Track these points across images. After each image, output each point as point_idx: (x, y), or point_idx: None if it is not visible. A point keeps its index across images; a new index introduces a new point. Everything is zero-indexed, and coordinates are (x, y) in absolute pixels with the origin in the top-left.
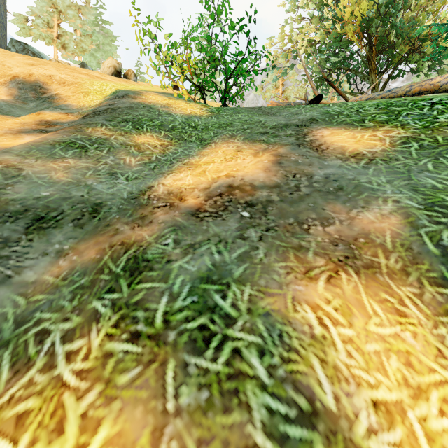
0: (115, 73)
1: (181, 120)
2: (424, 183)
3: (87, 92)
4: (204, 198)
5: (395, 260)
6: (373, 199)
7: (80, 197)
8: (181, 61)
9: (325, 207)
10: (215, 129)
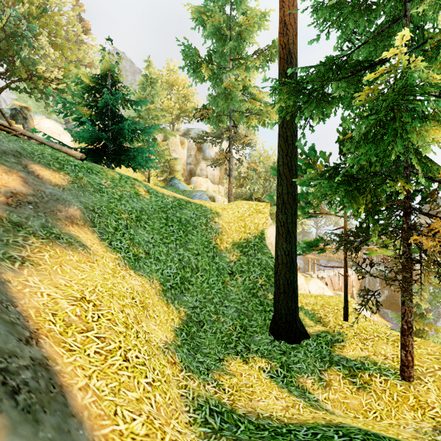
0: None
1: None
2: (83, 200)
3: None
4: (5, 198)
5: (82, 222)
6: (71, 204)
7: None
8: None
9: (57, 206)
10: None
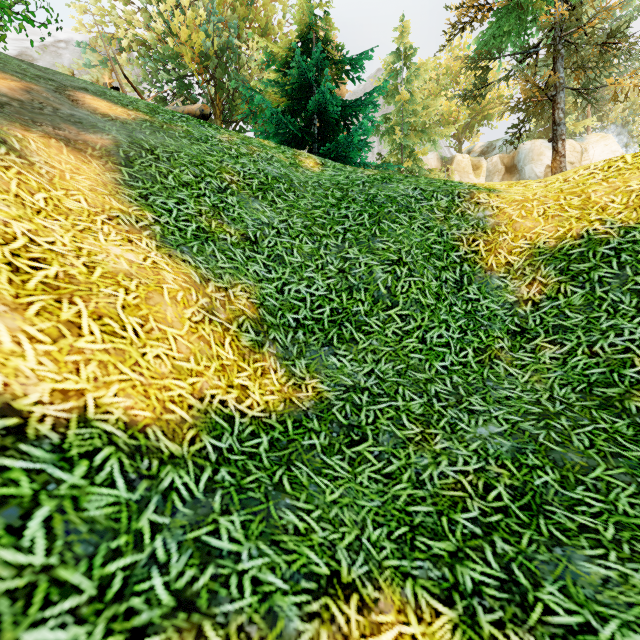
0: None
1: None
2: (138, 136)
3: None
4: None
5: (98, 153)
6: (101, 132)
7: None
8: None
9: (61, 124)
10: None
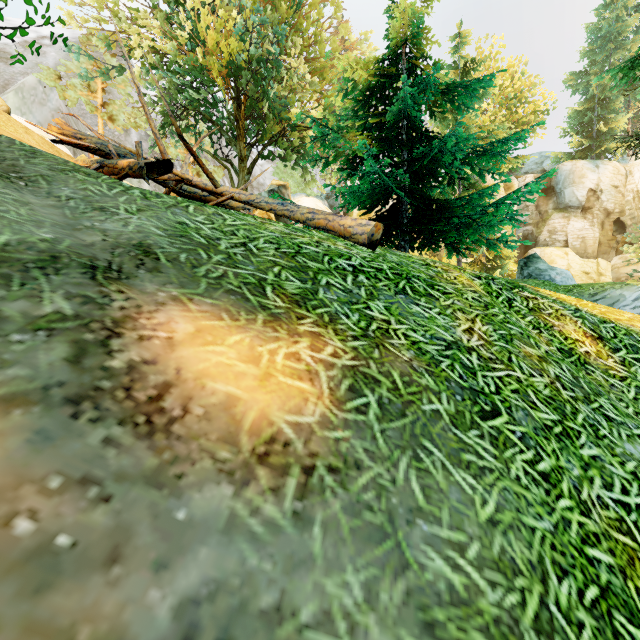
0: None
1: None
2: (433, 576)
3: None
4: None
5: None
6: None
7: None
8: None
9: None
10: None
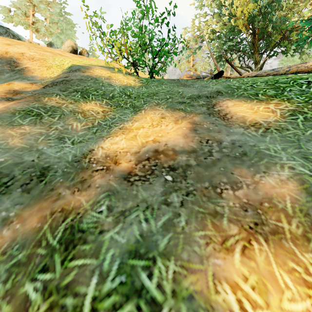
0: (73, 51)
1: (119, 89)
2: None
3: (50, 66)
4: (134, 162)
5: (296, 225)
6: (272, 165)
7: (30, 161)
8: (119, 45)
9: (233, 171)
10: (144, 97)
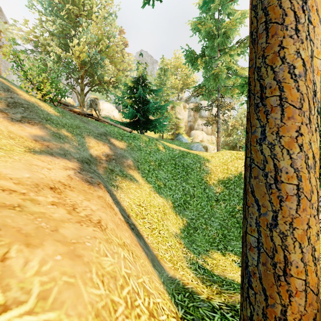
0: None
1: (58, 119)
2: (133, 156)
3: None
4: (105, 157)
5: (133, 168)
6: (128, 158)
7: (83, 157)
8: (50, 88)
9: (123, 160)
10: (76, 128)
